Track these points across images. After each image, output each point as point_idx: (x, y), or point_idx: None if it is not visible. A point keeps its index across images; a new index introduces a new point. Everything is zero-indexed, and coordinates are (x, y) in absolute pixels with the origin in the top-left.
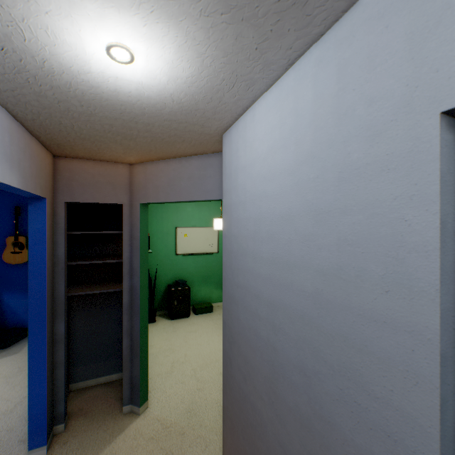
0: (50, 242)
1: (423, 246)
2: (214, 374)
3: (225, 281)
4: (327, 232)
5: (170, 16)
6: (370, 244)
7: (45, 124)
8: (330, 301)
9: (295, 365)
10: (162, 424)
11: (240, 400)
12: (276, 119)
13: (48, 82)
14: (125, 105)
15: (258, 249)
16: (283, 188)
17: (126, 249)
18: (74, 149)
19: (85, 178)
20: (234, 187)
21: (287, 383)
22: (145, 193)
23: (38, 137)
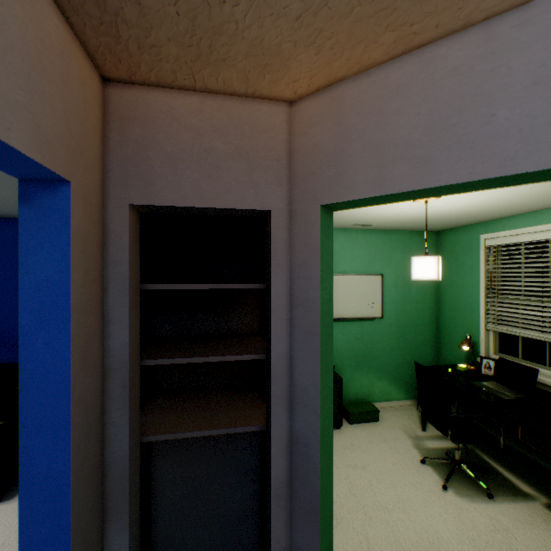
0: (89, 315)
1: None
2: None
3: None
4: None
5: None
6: None
7: None
8: None
9: None
10: None
11: None
12: None
13: None
14: None
15: None
16: None
17: (277, 334)
18: (144, 12)
19: (179, 141)
20: None
21: None
22: (335, 172)
23: None
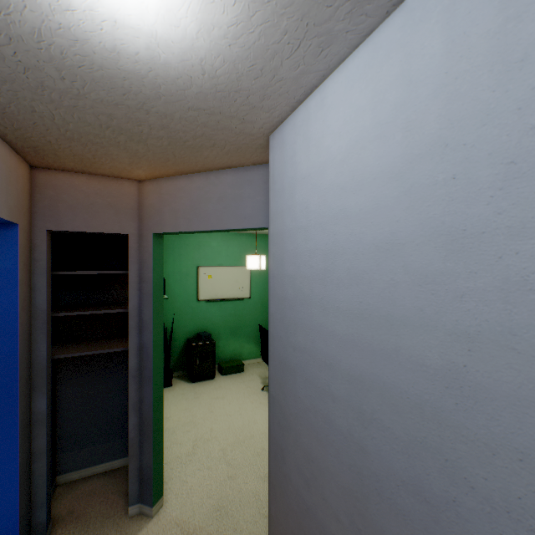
0: (25, 285)
1: None
2: (249, 455)
3: (273, 340)
4: (477, 268)
5: None
6: None
7: (10, 112)
8: (485, 387)
9: (404, 481)
10: (182, 529)
11: (299, 513)
12: (365, 97)
13: (2, 26)
14: (130, 79)
15: (331, 295)
16: (379, 202)
17: (133, 295)
18: (58, 156)
19: (76, 199)
20: (289, 207)
21: (388, 507)
22: (159, 219)
23: (2, 135)
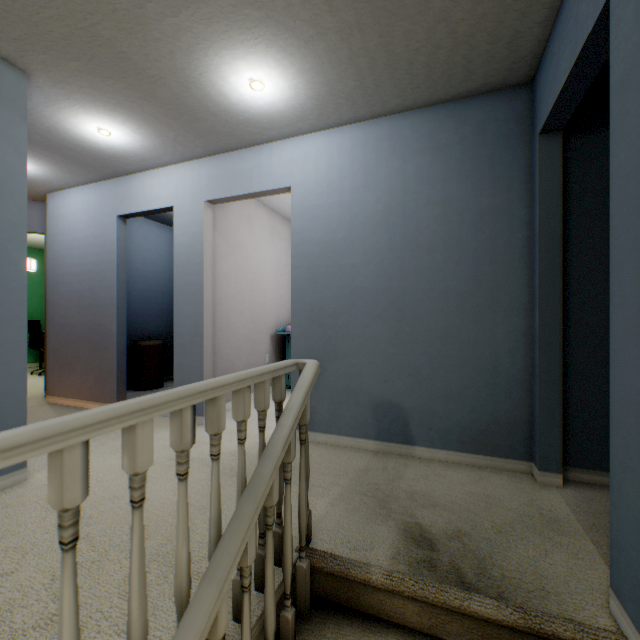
0: None
1: (115, 242)
2: None
3: (49, 278)
4: (98, 242)
5: (39, 165)
6: (108, 243)
7: None
8: (99, 262)
9: (89, 290)
10: None
11: (62, 331)
12: (82, 201)
13: None
14: None
15: (73, 253)
16: (84, 228)
17: None
18: None
19: None
20: (58, 225)
21: (86, 299)
22: None
23: None
